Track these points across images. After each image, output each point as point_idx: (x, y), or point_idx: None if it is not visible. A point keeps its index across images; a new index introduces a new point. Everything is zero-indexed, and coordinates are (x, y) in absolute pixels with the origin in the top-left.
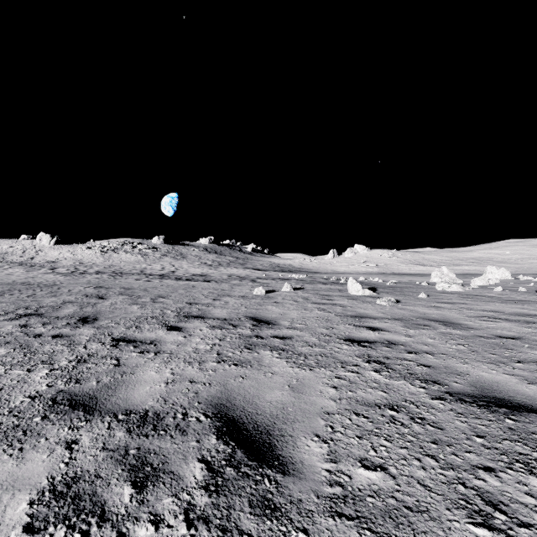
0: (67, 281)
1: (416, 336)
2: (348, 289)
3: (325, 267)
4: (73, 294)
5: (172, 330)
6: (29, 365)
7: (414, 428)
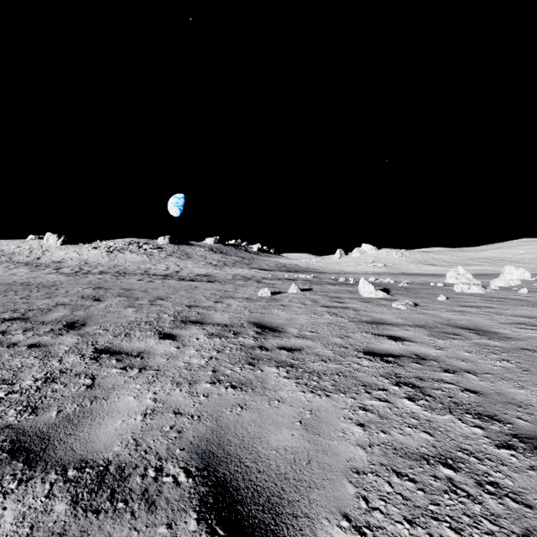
0: (68, 281)
1: (448, 348)
2: (360, 291)
3: (332, 267)
4: (69, 295)
5: (165, 338)
6: None
7: (489, 504)
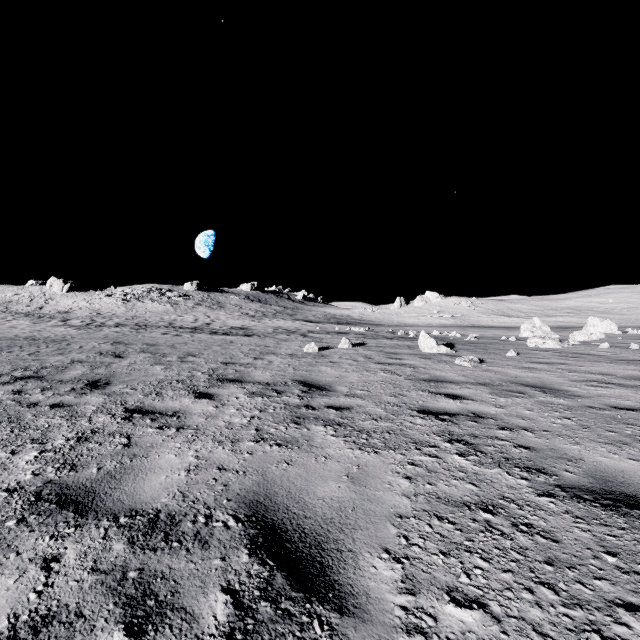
0: (80, 335)
1: (509, 406)
2: (420, 346)
3: (391, 318)
4: (85, 351)
5: (201, 397)
6: (15, 445)
7: (519, 540)
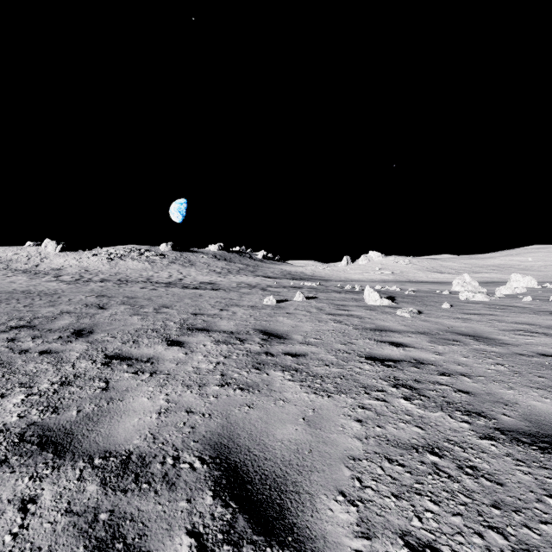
0: (69, 289)
1: (446, 353)
2: (365, 299)
3: (339, 274)
4: (73, 303)
5: (173, 345)
6: (5, 388)
7: (466, 482)
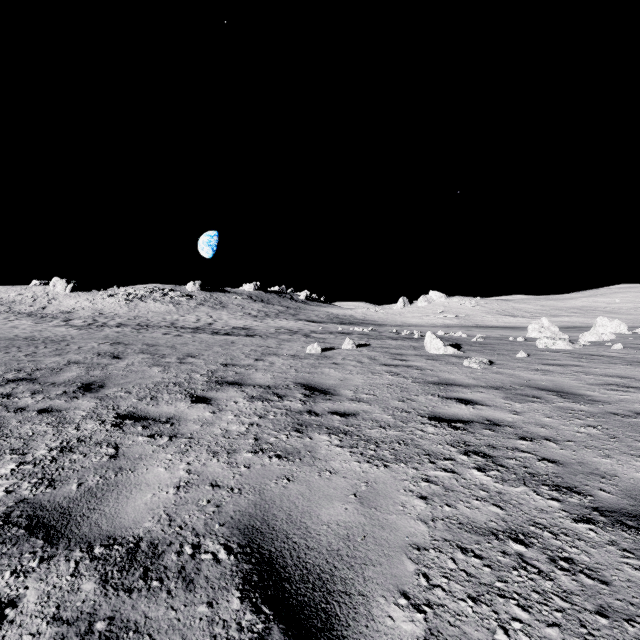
0: (80, 336)
1: (526, 412)
2: (426, 347)
3: (394, 318)
4: (83, 352)
5: (198, 402)
6: None
7: (561, 580)
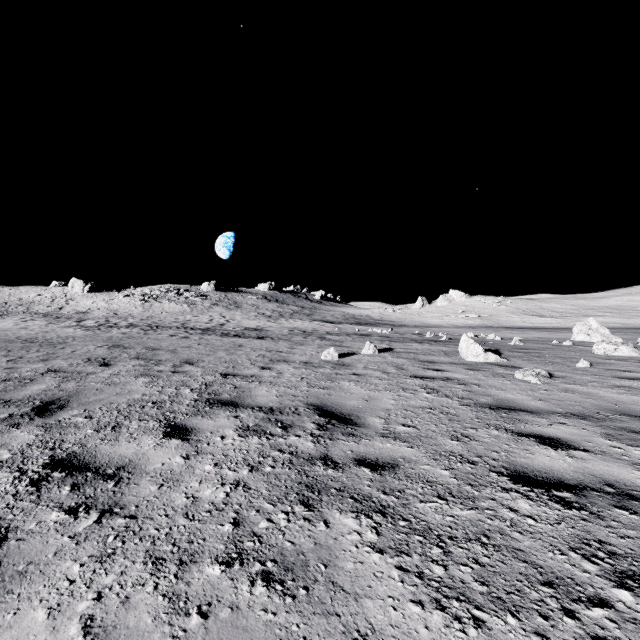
0: (83, 337)
1: None
2: (461, 353)
3: (413, 318)
4: (73, 356)
5: (172, 435)
6: None
7: None
